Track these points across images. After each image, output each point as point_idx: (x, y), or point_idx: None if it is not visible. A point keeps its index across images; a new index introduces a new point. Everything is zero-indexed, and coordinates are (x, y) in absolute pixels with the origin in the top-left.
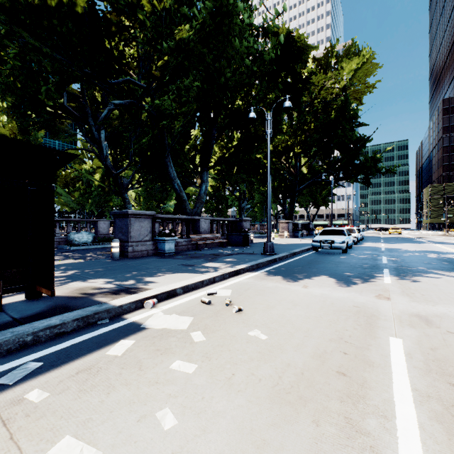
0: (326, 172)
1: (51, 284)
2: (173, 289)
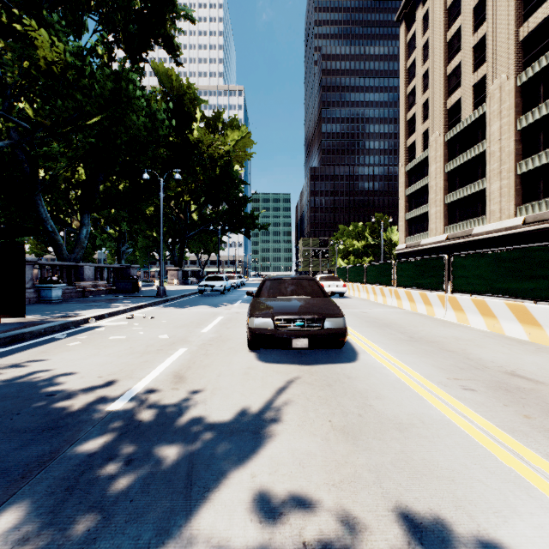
0: (215, 222)
1: (22, 310)
2: (103, 314)
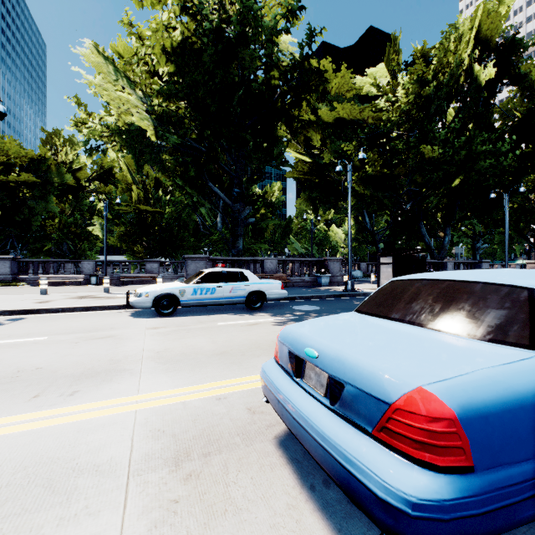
0: None
1: None
2: None
